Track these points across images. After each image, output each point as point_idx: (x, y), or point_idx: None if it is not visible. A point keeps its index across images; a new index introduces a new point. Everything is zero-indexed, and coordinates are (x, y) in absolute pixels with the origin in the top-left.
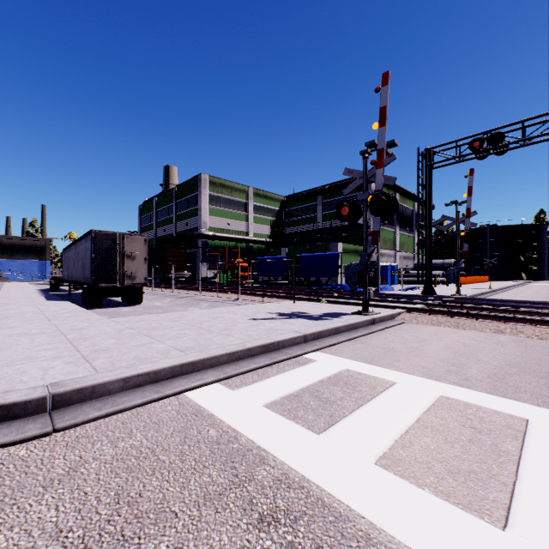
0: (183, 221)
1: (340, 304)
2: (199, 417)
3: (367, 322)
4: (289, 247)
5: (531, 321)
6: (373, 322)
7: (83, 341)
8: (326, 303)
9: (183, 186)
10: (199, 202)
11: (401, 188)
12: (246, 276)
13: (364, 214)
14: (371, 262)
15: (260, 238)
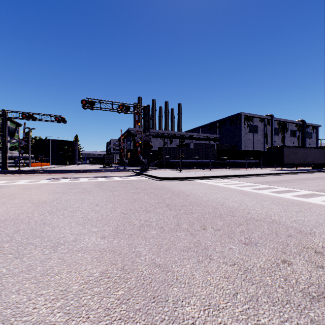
0: None
1: None
2: None
3: None
4: None
5: (27, 173)
6: None
7: None
8: None
9: None
10: None
11: None
12: None
13: None
14: None
15: None
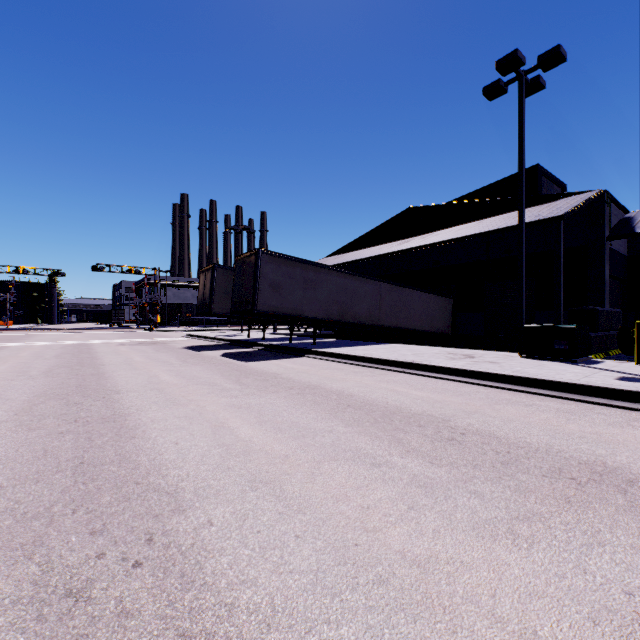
0: None
1: None
2: None
3: None
4: None
5: (36, 330)
6: None
7: None
8: None
9: None
10: None
11: None
12: None
13: None
14: None
15: None
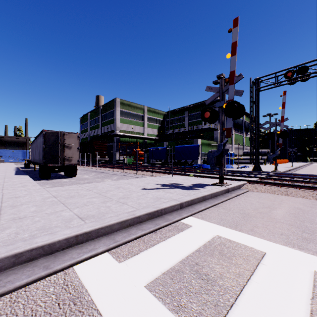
0: (105, 126)
1: (202, 178)
2: (77, 306)
3: (224, 191)
4: (168, 142)
5: None
6: (228, 191)
7: (11, 209)
8: (193, 176)
9: (105, 106)
10: (114, 115)
11: None
12: (142, 159)
13: (221, 116)
14: (224, 149)
15: (151, 137)
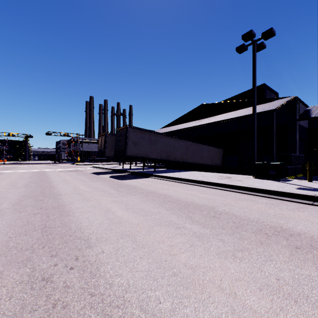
0: None
1: None
2: None
3: None
4: None
5: (18, 164)
6: None
7: None
8: None
9: None
10: None
11: None
12: None
13: None
14: None
15: None
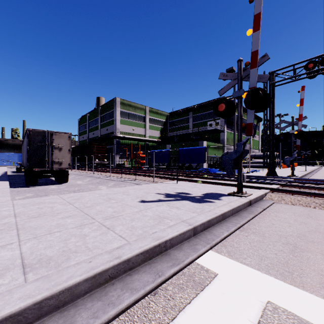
0: (104, 128)
1: (213, 184)
2: None
3: (246, 204)
4: (172, 144)
5: None
6: (250, 203)
7: None
8: (201, 183)
9: (104, 106)
10: (114, 116)
11: (243, 107)
12: (144, 163)
13: (239, 108)
14: (243, 150)
15: (153, 139)
